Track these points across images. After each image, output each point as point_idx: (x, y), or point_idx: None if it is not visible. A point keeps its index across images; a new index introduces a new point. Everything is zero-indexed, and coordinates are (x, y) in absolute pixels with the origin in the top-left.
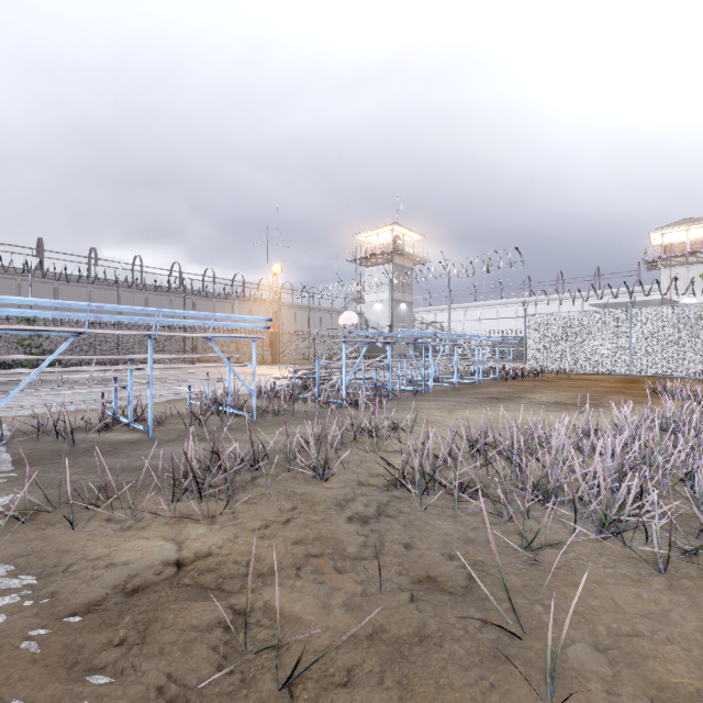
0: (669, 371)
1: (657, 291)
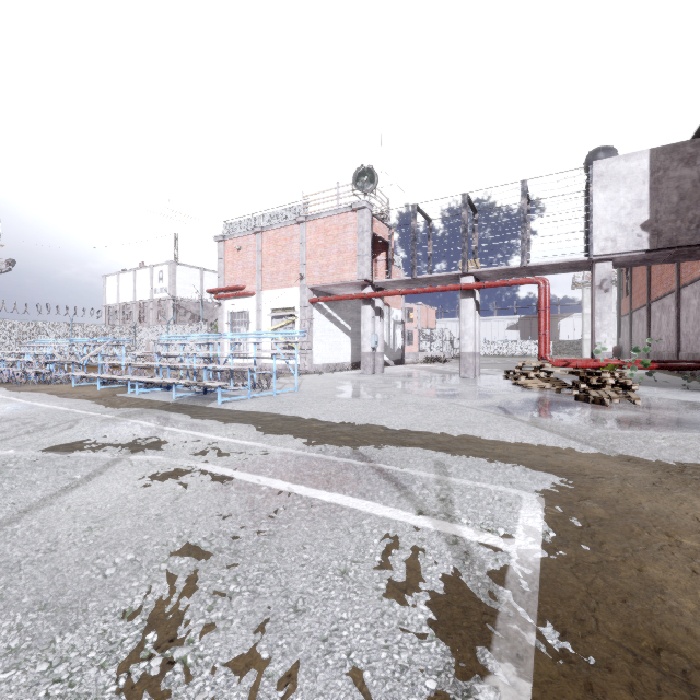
0: (92, 361)
1: None
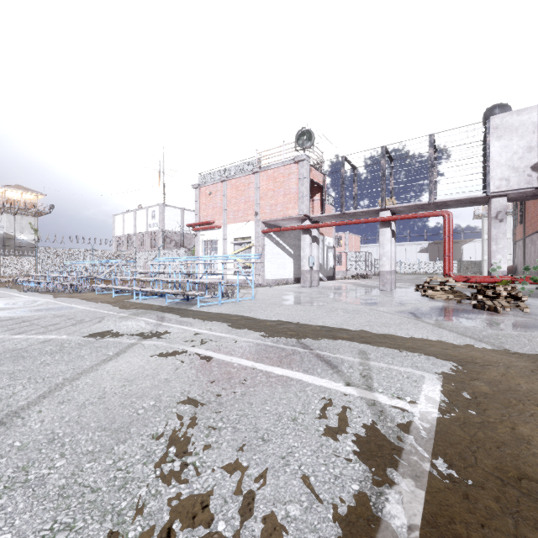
0: (107, 277)
1: (1, 228)
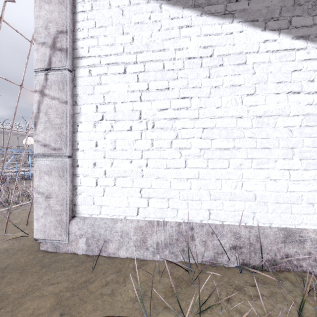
0: None
1: None
